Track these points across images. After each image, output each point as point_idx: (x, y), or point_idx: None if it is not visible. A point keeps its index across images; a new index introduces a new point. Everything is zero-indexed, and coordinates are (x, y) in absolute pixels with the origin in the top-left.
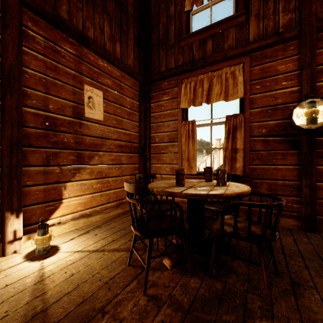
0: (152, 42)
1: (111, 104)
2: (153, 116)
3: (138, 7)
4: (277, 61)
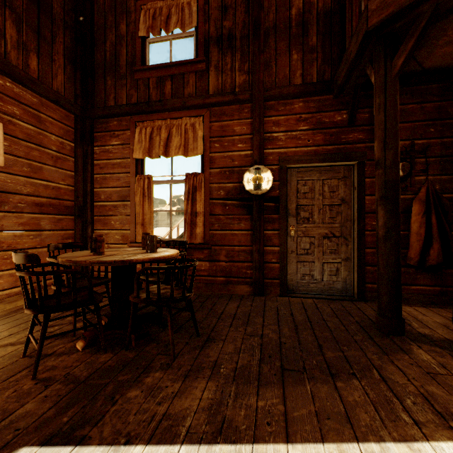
0: (95, 63)
1: (20, 143)
2: (97, 164)
3: (72, 8)
4: (234, 121)
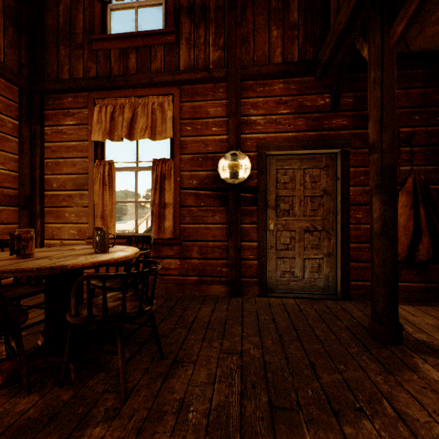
0: (46, 29)
1: None
2: (48, 147)
3: None
4: (208, 102)
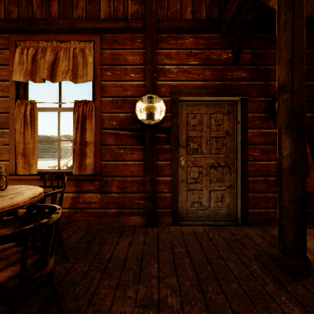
0: None
1: None
2: None
3: None
4: (127, 50)
